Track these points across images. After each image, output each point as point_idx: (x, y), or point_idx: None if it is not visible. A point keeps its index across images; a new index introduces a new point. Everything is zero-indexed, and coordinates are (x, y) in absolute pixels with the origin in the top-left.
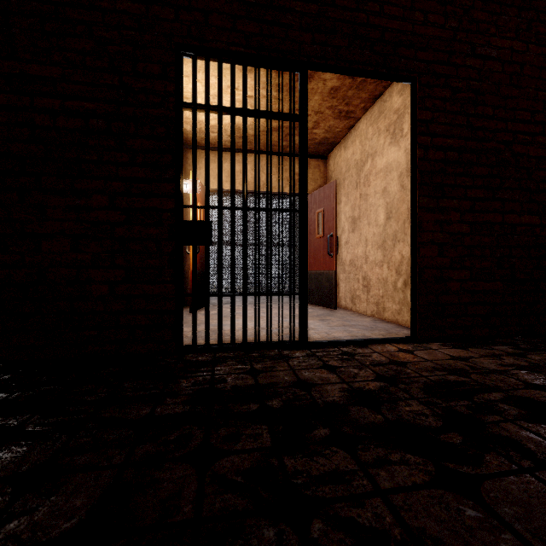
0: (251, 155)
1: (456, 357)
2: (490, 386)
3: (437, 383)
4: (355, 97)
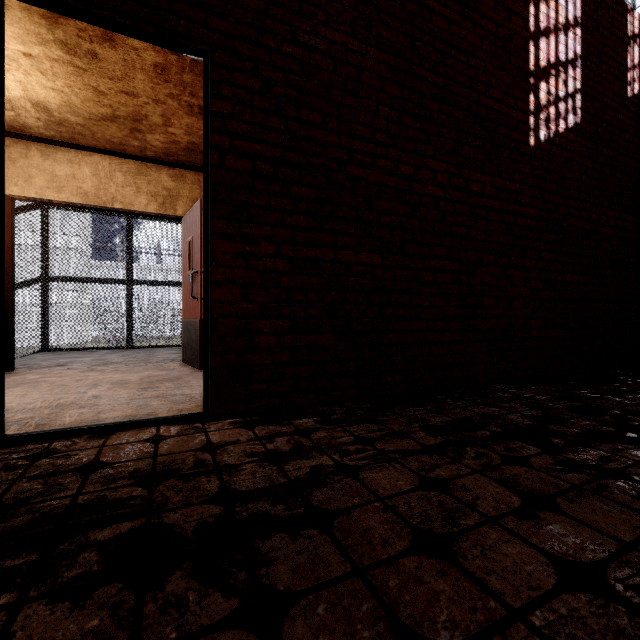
0: (91, 155)
1: (210, 445)
2: (153, 504)
3: (68, 510)
4: (198, 86)
